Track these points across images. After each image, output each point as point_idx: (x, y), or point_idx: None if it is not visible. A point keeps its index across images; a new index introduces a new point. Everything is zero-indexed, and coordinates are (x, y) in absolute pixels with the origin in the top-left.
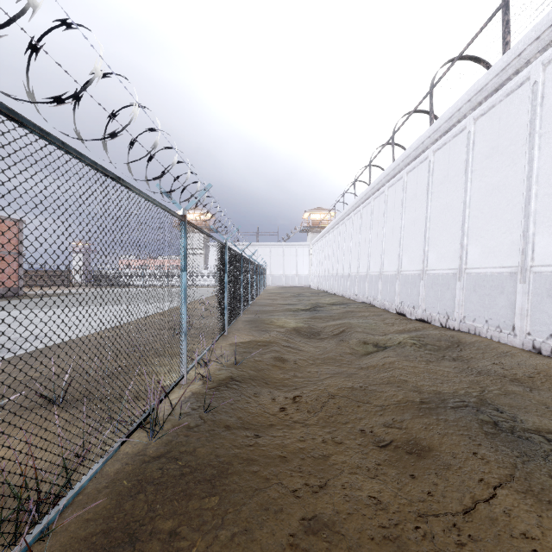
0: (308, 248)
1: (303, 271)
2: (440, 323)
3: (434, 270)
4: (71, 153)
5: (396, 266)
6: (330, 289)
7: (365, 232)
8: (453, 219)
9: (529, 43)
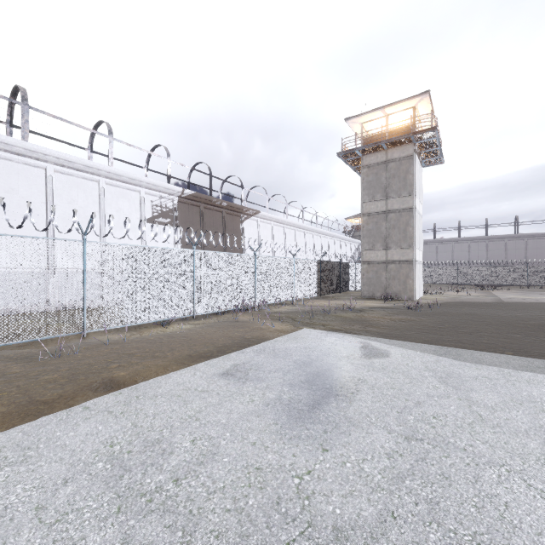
0: None
1: None
2: None
3: None
4: (238, 254)
5: None
6: None
7: None
8: None
9: (53, 155)
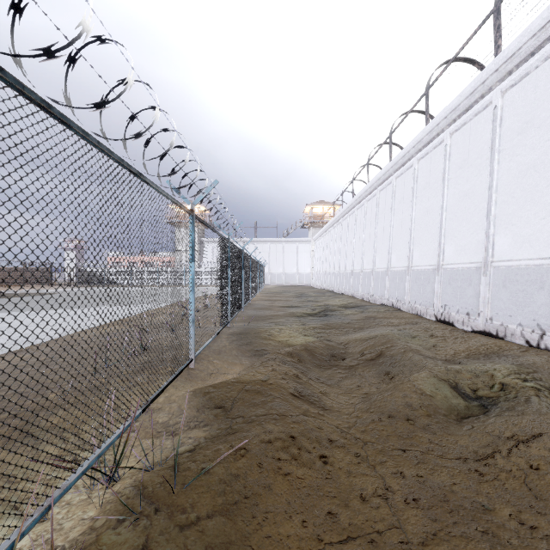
0: (309, 244)
1: (304, 269)
2: (525, 341)
3: (507, 261)
4: None
5: (434, 259)
6: (336, 288)
7: (383, 219)
8: (548, 182)
9: None
